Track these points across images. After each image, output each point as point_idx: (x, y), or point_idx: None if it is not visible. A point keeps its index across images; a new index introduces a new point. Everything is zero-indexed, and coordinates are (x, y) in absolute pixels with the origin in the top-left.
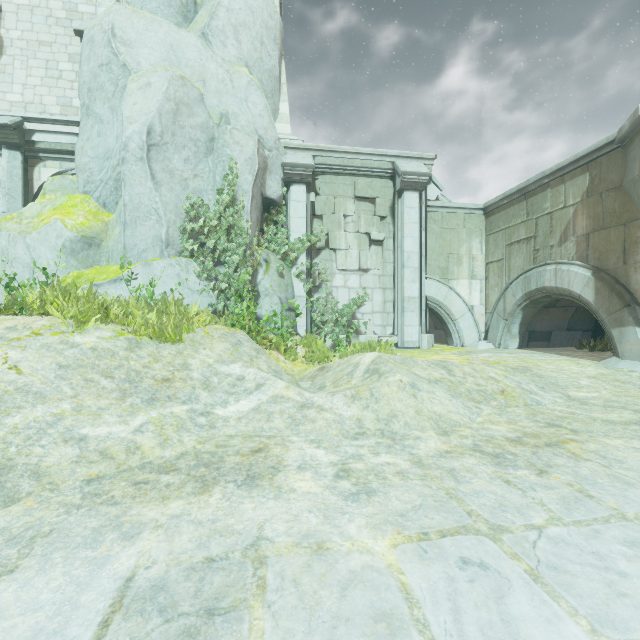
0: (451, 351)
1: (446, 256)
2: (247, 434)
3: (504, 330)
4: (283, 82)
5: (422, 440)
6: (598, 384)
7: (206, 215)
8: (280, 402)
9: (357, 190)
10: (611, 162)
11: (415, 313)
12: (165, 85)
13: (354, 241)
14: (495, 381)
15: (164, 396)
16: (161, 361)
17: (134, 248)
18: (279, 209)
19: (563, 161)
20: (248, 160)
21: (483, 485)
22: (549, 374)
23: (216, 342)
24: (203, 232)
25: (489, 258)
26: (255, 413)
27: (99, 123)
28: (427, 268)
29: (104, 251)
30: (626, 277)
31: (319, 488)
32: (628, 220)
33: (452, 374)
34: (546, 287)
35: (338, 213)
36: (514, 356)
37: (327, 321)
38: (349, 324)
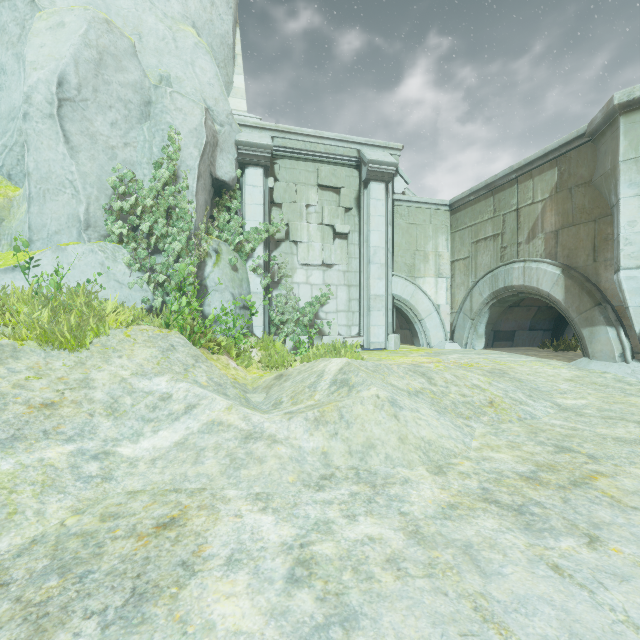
0: (419, 352)
1: (413, 253)
2: (160, 488)
3: (471, 330)
4: (238, 52)
5: (412, 485)
6: (579, 388)
7: (139, 192)
8: (217, 431)
9: (320, 178)
10: (581, 156)
11: (382, 312)
12: (83, 27)
13: (317, 233)
14: (481, 390)
15: (37, 431)
16: (47, 376)
17: (43, 229)
18: (232, 193)
19: (532, 155)
20: (193, 131)
21: (525, 581)
22: (527, 378)
23: (139, 347)
24: (136, 213)
25: (455, 256)
26: (179, 450)
27: (1, 73)
28: (393, 265)
29: (5, 233)
30: (596, 275)
31: (258, 617)
32: (598, 216)
33: (433, 383)
34: (514, 285)
35: (300, 202)
36: (484, 357)
37: (287, 321)
38: (312, 324)
